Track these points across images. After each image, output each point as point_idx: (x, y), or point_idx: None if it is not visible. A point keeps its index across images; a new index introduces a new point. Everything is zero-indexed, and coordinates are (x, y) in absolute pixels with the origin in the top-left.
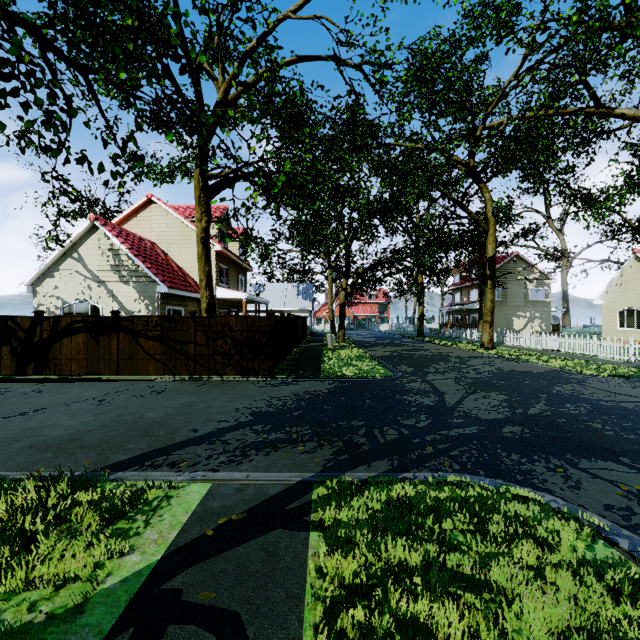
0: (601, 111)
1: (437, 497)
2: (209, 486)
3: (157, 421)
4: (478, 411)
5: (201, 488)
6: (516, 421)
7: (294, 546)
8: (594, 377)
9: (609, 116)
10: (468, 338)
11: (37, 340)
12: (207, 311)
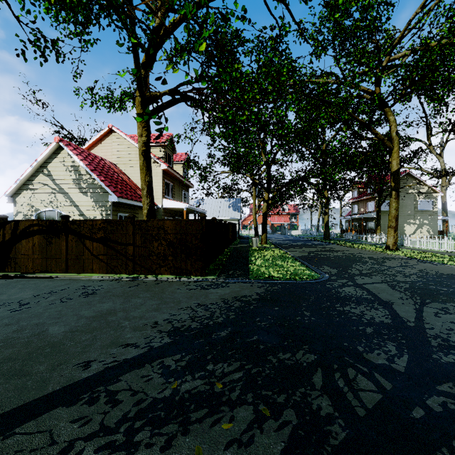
0: None
1: None
2: None
3: (53, 342)
4: None
5: None
6: None
7: None
8: None
9: None
10: (368, 241)
11: (0, 241)
12: (148, 216)
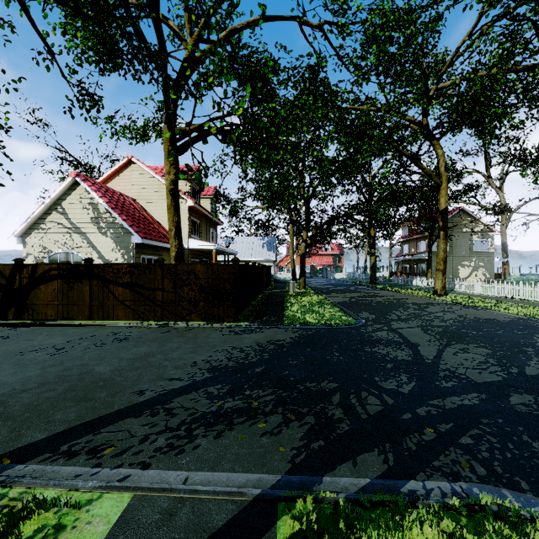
0: None
1: None
2: (126, 503)
3: (104, 378)
4: (465, 370)
5: (113, 507)
6: (519, 386)
7: None
8: None
9: None
10: (418, 285)
11: (16, 286)
12: (176, 259)
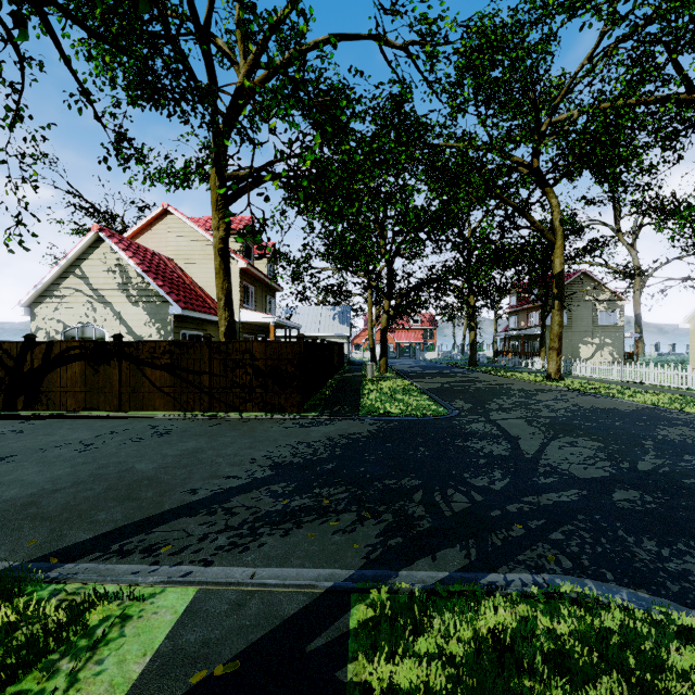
0: (694, 97)
1: (555, 631)
2: (192, 595)
3: (147, 476)
4: (569, 465)
5: (179, 599)
6: (627, 482)
7: None
8: None
9: None
10: (528, 368)
11: (27, 369)
12: (226, 336)
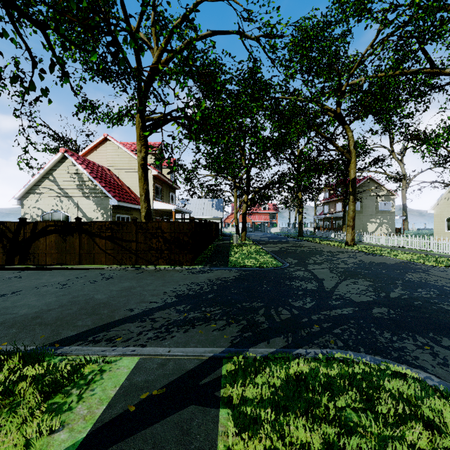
0: (435, 71)
1: (328, 374)
2: (137, 361)
3: (103, 302)
4: (351, 294)
5: (130, 362)
6: (382, 303)
7: (205, 424)
8: (434, 267)
9: (441, 74)
10: (335, 238)
11: (21, 239)
12: (145, 218)
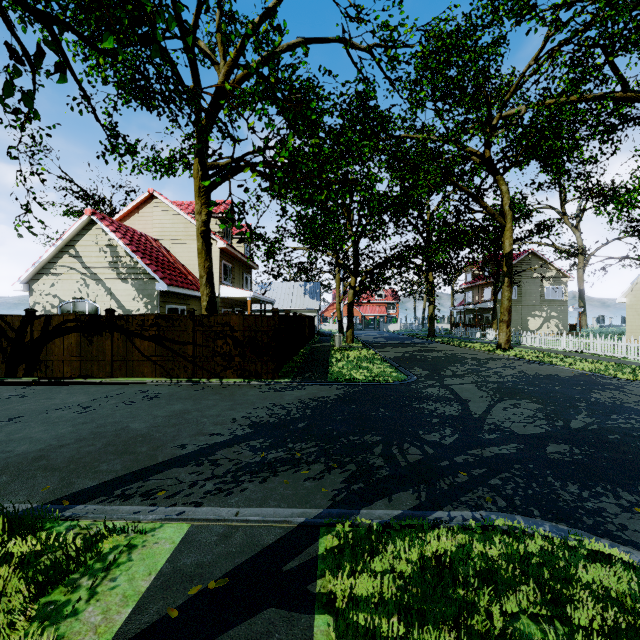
0: (629, 95)
1: (487, 554)
2: (186, 529)
3: (141, 434)
4: (511, 424)
5: (175, 532)
6: (560, 437)
7: None
8: (632, 382)
9: (638, 100)
10: (482, 338)
11: (28, 340)
12: (207, 309)
